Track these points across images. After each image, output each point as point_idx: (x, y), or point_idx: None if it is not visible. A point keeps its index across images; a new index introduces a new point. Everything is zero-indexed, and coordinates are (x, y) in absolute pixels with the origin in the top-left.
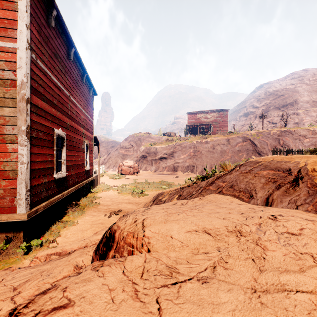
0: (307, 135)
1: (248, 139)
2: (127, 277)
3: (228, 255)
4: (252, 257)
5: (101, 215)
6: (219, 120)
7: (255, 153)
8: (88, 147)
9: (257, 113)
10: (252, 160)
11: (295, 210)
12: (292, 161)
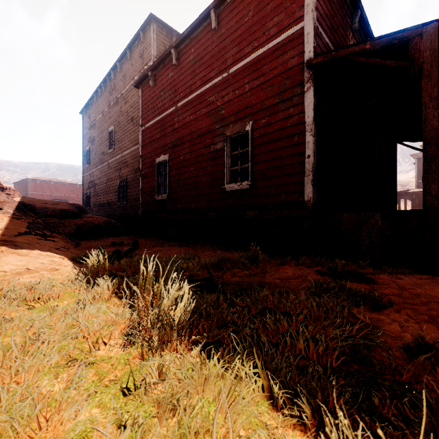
0: None
1: None
2: None
3: None
4: None
5: None
6: None
7: None
8: (250, 133)
9: None
10: None
11: None
12: None
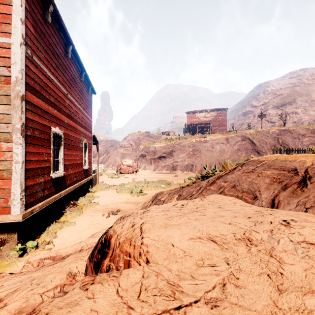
0: (306, 134)
1: (247, 138)
2: (121, 298)
3: (238, 270)
4: (267, 272)
5: (99, 215)
6: (218, 119)
7: (254, 152)
8: (87, 146)
9: (256, 112)
10: (255, 159)
11: (305, 213)
12: (297, 160)
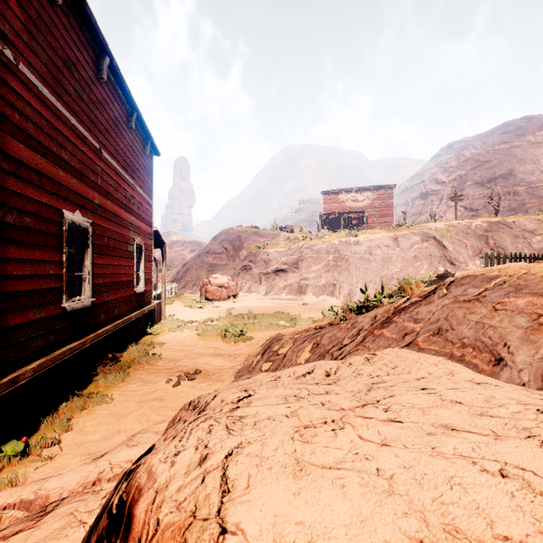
0: (538, 230)
1: (432, 237)
2: None
3: None
4: None
5: (161, 380)
6: (378, 204)
7: (444, 261)
8: (142, 250)
9: (444, 192)
10: (474, 274)
11: None
12: None
